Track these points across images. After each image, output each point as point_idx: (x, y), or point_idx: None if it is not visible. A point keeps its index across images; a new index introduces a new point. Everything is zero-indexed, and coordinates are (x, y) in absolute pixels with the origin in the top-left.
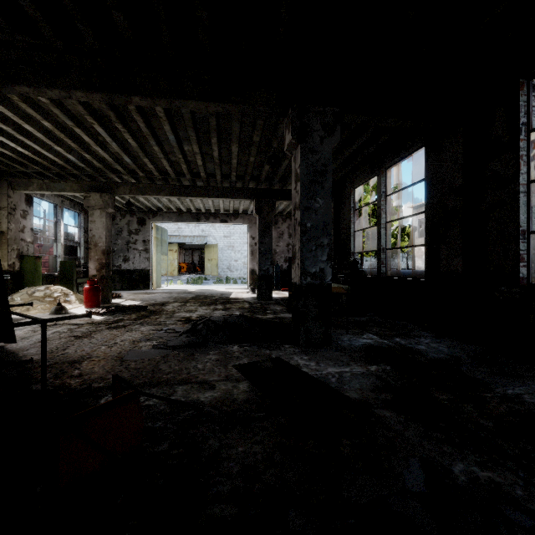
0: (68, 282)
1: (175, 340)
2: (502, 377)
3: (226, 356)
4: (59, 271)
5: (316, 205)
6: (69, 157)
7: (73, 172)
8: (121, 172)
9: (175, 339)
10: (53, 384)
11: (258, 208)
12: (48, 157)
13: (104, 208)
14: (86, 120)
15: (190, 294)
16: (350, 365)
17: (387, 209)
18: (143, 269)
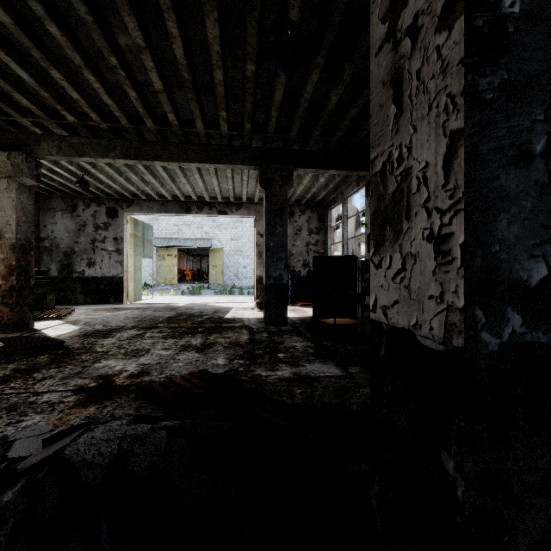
0: None
1: None
2: None
3: None
4: None
5: None
6: None
7: None
8: (37, 115)
9: None
10: None
11: (265, 179)
12: None
13: (15, 176)
14: None
15: (170, 312)
16: None
17: None
18: (114, 276)
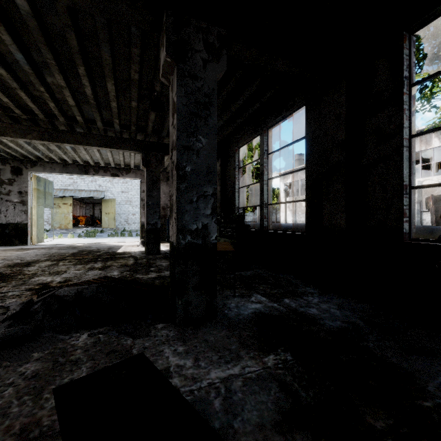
0: None
1: None
2: (417, 357)
3: (55, 362)
4: None
5: (198, 144)
6: None
7: None
8: None
9: None
10: None
11: (146, 161)
12: None
13: None
14: None
15: (72, 249)
16: (241, 359)
17: (269, 166)
18: (18, 223)
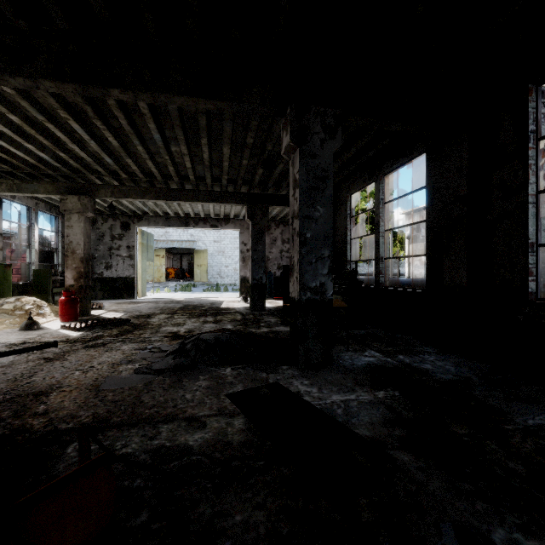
0: (43, 293)
1: (161, 362)
2: (519, 403)
3: (217, 382)
4: (33, 280)
5: (316, 213)
6: (42, 156)
7: (48, 172)
8: (102, 173)
9: (160, 361)
10: (10, 426)
11: (251, 214)
12: (17, 155)
13: (83, 212)
14: (60, 115)
15: (178, 304)
16: (356, 391)
17: (385, 217)
18: (127, 277)
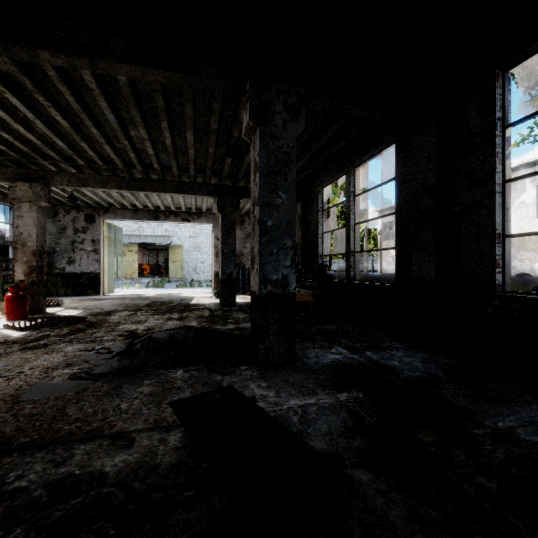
0: None
1: (105, 365)
2: (487, 402)
3: (163, 387)
4: None
5: (278, 200)
6: None
7: None
8: (56, 159)
9: (104, 364)
10: None
11: (221, 206)
12: None
13: (35, 201)
14: None
15: (145, 300)
16: (317, 394)
17: (356, 210)
18: (92, 272)
